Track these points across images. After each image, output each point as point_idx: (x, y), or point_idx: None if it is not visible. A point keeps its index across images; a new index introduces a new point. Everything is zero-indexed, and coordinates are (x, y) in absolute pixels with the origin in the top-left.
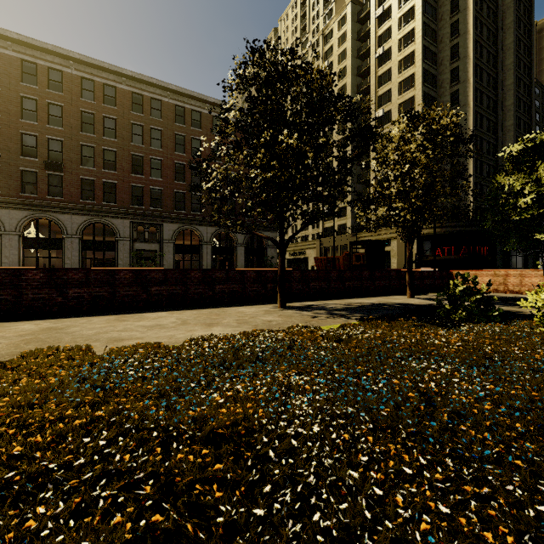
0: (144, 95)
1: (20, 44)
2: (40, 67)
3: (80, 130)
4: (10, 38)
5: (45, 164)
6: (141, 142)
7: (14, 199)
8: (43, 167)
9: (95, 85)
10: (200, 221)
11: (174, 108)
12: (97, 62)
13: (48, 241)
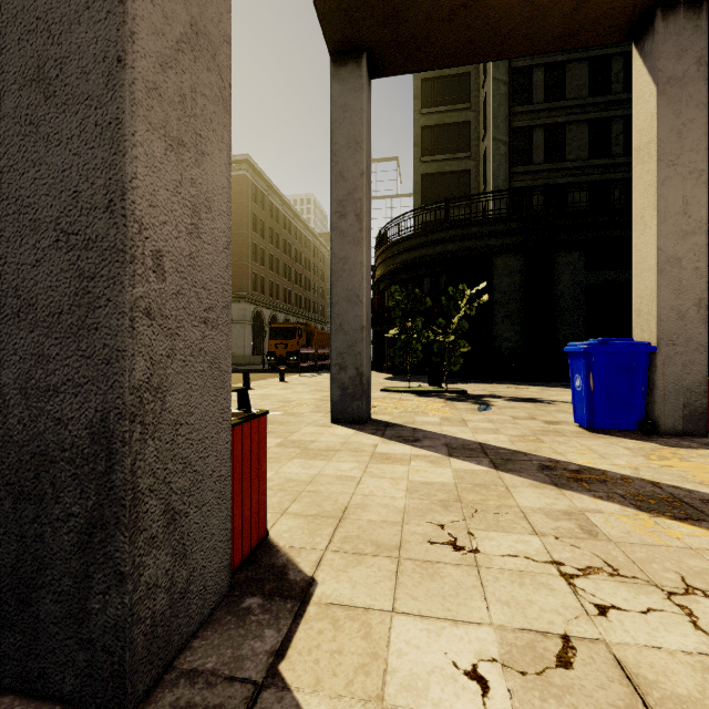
0: None
1: None
2: None
3: None
4: None
5: None
6: None
7: None
8: None
9: None
10: None
11: None
12: None
13: None
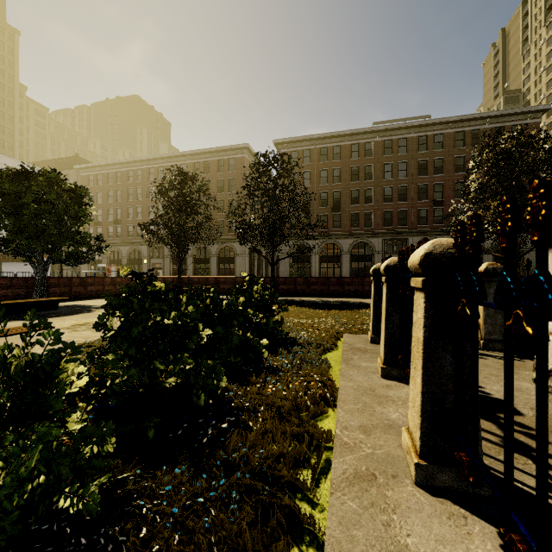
0: (393, 139)
1: (320, 139)
2: (329, 148)
3: (350, 181)
4: (315, 138)
5: (332, 209)
6: (390, 176)
7: (317, 233)
8: (330, 210)
9: (359, 146)
10: (441, 231)
11: (417, 139)
12: (361, 130)
13: (332, 257)
